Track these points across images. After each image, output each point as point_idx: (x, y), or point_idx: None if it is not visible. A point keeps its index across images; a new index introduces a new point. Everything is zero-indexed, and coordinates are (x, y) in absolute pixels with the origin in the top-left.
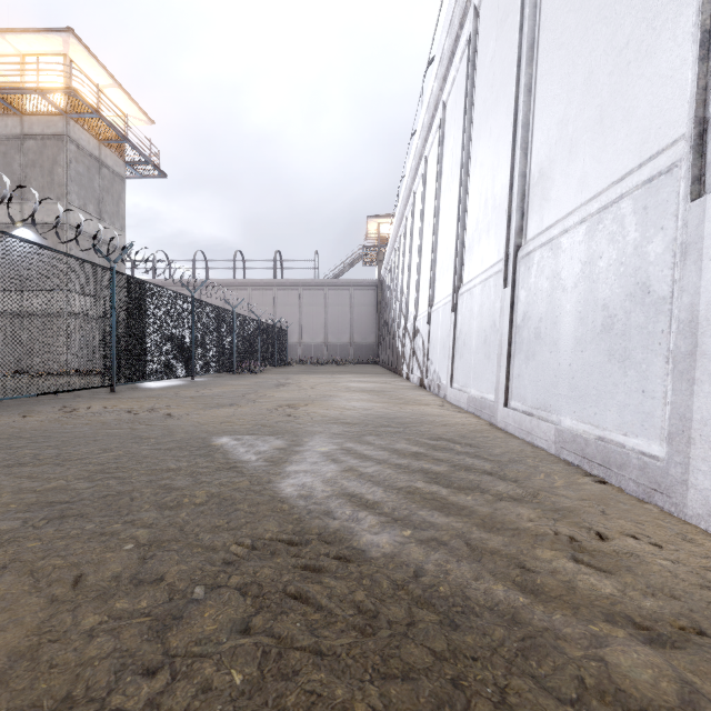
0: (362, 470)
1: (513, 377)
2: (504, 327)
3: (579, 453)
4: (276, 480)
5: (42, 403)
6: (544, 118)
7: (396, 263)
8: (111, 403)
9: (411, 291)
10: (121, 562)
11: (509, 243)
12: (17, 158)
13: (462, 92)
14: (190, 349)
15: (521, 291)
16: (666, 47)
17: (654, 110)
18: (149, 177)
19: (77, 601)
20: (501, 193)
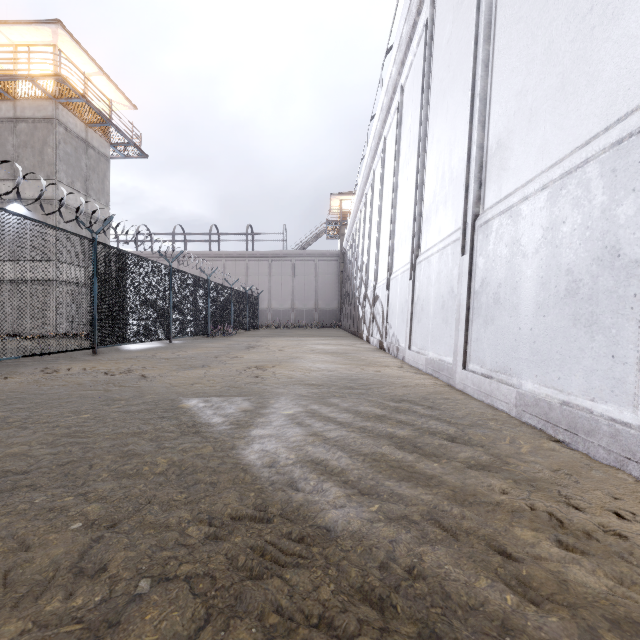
0: (327, 434)
1: (472, 340)
2: (463, 292)
3: (542, 417)
4: (240, 445)
5: (26, 365)
6: (502, 91)
7: (356, 236)
8: (91, 365)
9: (371, 261)
10: (64, 546)
11: (466, 213)
12: (10, 139)
13: (419, 75)
14: (168, 314)
15: (479, 258)
16: (635, 7)
17: (623, 72)
18: (132, 157)
19: (2, 600)
20: (458, 166)
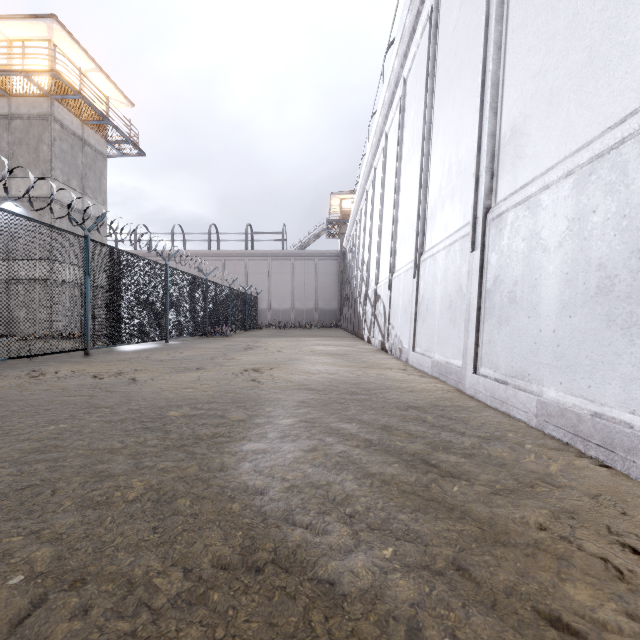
0: (328, 449)
1: (483, 342)
2: (473, 291)
3: (569, 430)
4: (229, 464)
5: (13, 367)
6: (517, 73)
7: (357, 235)
8: (81, 367)
9: (372, 260)
10: None
11: (477, 206)
12: (5, 136)
13: (423, 66)
14: (164, 314)
15: (492, 254)
16: None
17: None
18: (129, 155)
19: None
20: (467, 157)
